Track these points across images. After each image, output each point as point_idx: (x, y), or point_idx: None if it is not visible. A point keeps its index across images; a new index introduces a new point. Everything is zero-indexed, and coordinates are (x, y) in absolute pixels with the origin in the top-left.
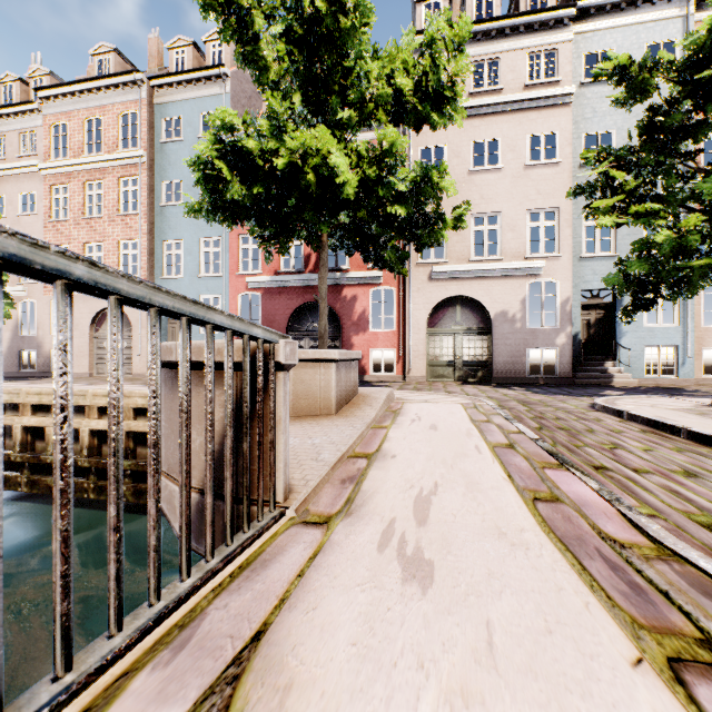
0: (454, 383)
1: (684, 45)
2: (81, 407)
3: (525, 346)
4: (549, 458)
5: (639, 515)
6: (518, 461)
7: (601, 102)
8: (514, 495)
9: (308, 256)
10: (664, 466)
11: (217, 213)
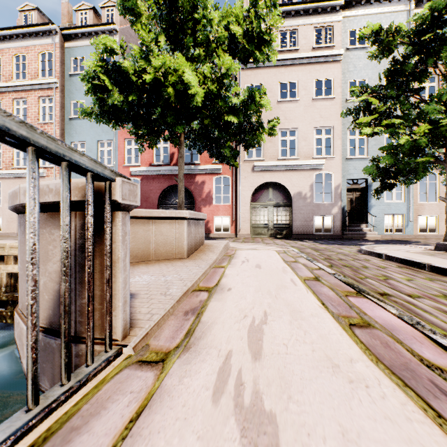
0: (268, 238)
1: (414, 19)
2: (1, 256)
3: (313, 214)
4: (348, 288)
5: (445, 339)
6: (326, 290)
7: (359, 61)
8: (332, 322)
9: (172, 154)
10: (428, 292)
11: (104, 116)
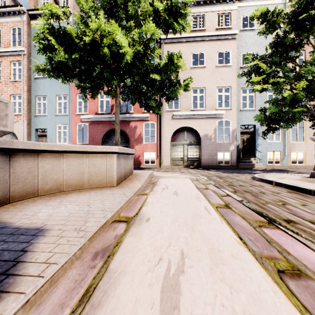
0: (183, 168)
1: (293, 4)
2: None
3: (216, 150)
4: (258, 217)
5: None
6: (239, 220)
7: (249, 39)
8: (258, 267)
9: (113, 106)
10: None
11: (55, 72)
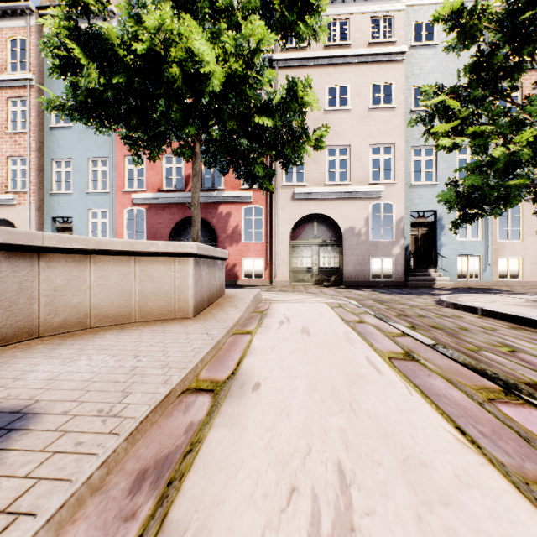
0: (312, 286)
1: None
2: None
3: (369, 255)
4: (478, 379)
5: None
6: (443, 386)
7: (426, 62)
8: (531, 513)
9: (188, 177)
10: None
11: (82, 112)
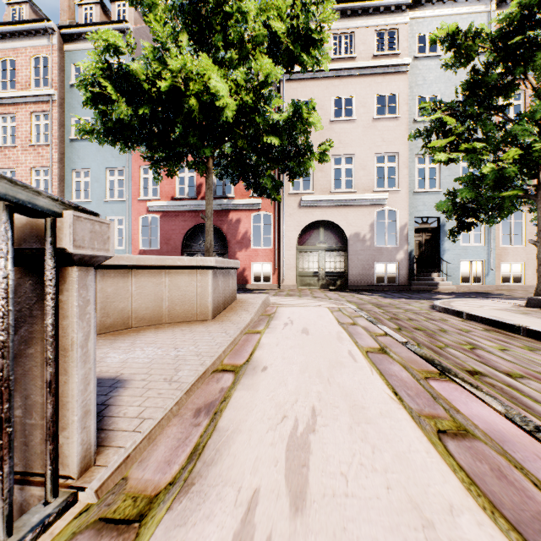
0: (319, 290)
1: (500, 18)
2: None
3: (373, 260)
4: (426, 366)
5: None
6: (397, 370)
7: (429, 73)
8: (412, 427)
9: (200, 185)
10: (532, 368)
11: (109, 135)
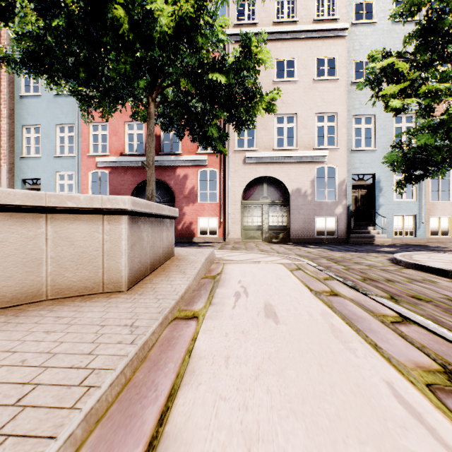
0: (263, 242)
1: None
2: None
3: (314, 215)
4: None
5: None
6: None
7: (365, 39)
8: None
9: None
10: None
11: (29, 66)
